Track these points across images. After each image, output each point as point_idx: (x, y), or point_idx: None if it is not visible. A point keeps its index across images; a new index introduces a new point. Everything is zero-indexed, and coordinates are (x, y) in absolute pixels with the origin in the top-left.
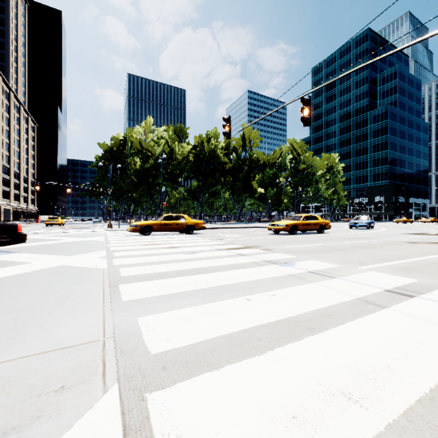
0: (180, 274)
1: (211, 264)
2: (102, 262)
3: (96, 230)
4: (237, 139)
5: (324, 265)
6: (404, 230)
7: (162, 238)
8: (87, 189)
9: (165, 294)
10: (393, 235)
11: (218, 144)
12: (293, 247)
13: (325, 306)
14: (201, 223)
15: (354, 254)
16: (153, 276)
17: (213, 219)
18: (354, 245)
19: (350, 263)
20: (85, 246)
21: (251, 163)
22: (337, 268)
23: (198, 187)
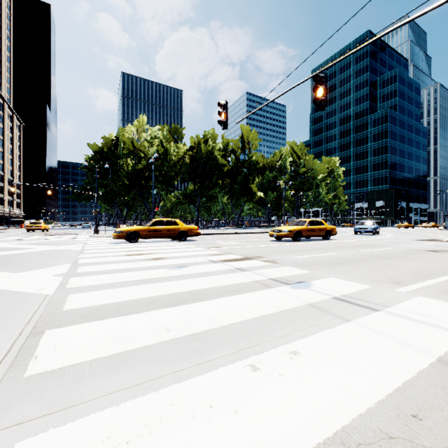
0: (152, 305)
1: (200, 285)
2: (52, 283)
3: (79, 237)
4: (236, 140)
5: (350, 285)
6: (412, 236)
7: (149, 246)
8: (76, 192)
9: (111, 354)
10: (404, 241)
11: (216, 145)
12: (301, 257)
13: (395, 386)
14: (195, 229)
15: (379, 267)
16: (111, 308)
17: (211, 224)
18: (370, 254)
19: (381, 282)
20: (50, 258)
21: (250, 165)
22: (370, 291)
23: (195, 191)
